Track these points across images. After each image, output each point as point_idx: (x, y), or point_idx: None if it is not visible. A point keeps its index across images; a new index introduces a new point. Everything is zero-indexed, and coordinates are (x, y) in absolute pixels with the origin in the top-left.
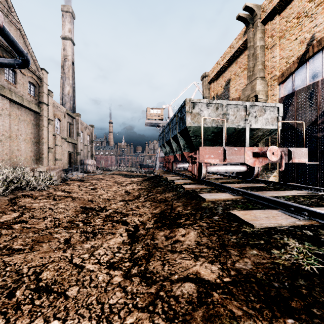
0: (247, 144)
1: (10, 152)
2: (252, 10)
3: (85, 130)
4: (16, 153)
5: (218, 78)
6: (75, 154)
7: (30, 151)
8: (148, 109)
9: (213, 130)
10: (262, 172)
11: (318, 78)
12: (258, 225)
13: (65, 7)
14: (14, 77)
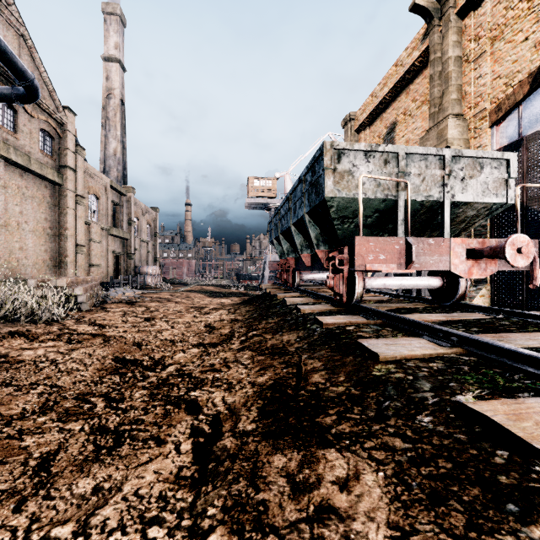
0: (446, 233)
1: (7, 253)
2: None
3: (143, 215)
4: (17, 254)
5: (373, 121)
6: (125, 257)
7: (44, 251)
8: (250, 180)
9: (378, 207)
10: None
11: None
12: None
13: (108, 6)
14: (14, 120)
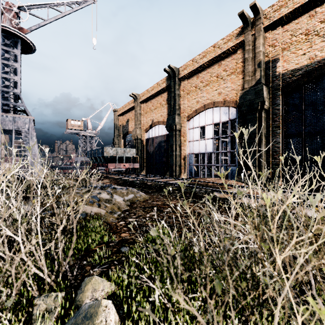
0: (124, 161)
1: None
2: (135, 95)
3: None
4: None
5: (123, 115)
6: None
7: None
8: (69, 120)
9: (114, 157)
10: (140, 171)
11: (154, 135)
12: (115, 177)
13: None
14: None
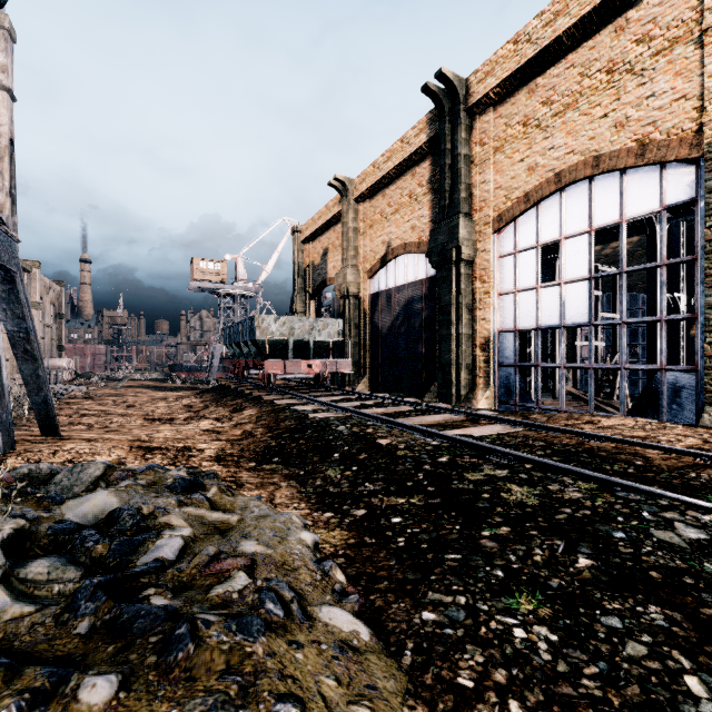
0: (311, 354)
1: None
2: (344, 183)
3: (47, 293)
4: None
5: (315, 239)
6: None
7: None
8: (195, 261)
9: (282, 342)
10: (355, 378)
11: (393, 284)
12: (279, 403)
13: None
14: None
